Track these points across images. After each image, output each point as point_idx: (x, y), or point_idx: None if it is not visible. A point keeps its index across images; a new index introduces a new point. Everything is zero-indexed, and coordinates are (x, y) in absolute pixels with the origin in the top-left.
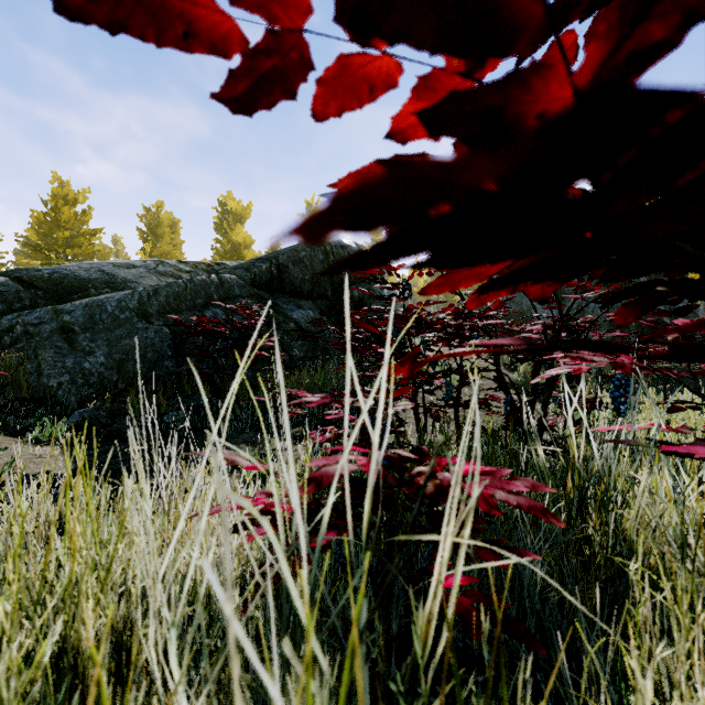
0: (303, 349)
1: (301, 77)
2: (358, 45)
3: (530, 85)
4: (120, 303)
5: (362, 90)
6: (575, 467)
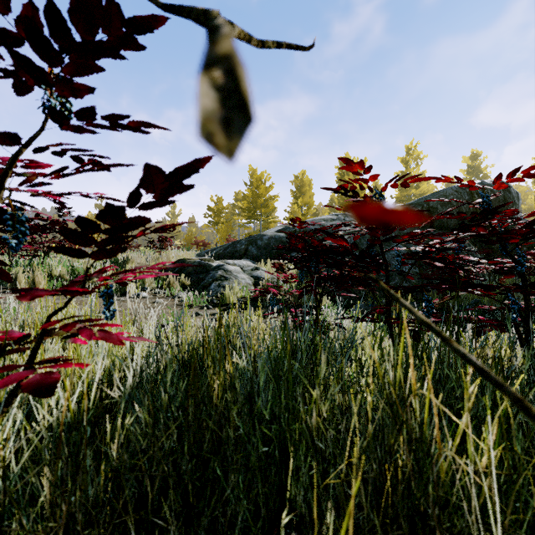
0: None
1: None
2: None
3: None
4: None
5: None
6: None
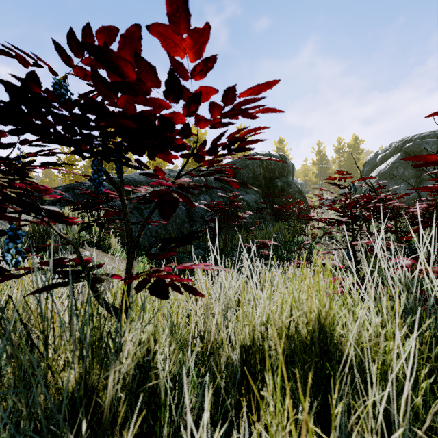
0: (251, 218)
1: None
2: None
3: None
4: None
5: None
6: None
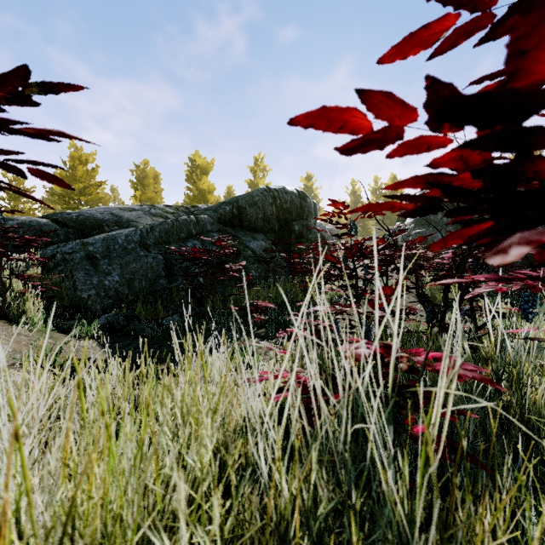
0: (258, 271)
1: (391, 142)
2: (432, 132)
3: (533, 160)
4: (127, 237)
5: (422, 147)
6: (494, 358)
